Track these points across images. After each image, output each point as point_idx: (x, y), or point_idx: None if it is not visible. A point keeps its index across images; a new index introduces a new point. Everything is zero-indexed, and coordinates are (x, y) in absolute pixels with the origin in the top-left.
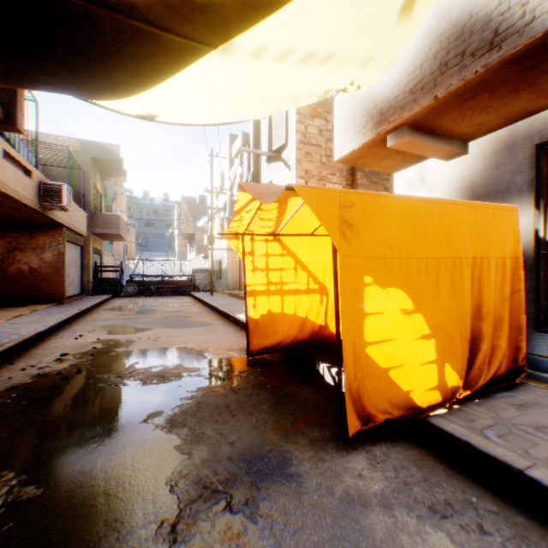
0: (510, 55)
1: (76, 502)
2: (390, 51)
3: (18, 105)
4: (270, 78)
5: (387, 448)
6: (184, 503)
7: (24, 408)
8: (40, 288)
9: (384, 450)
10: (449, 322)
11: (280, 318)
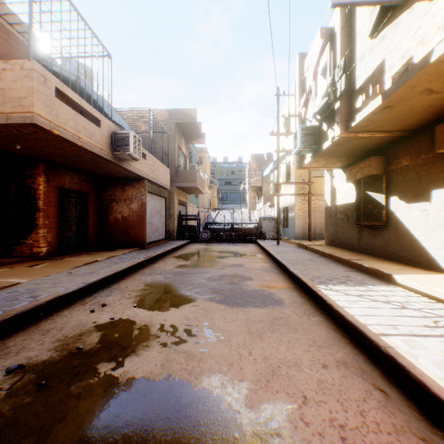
0: None
1: None
2: None
3: None
4: None
5: None
6: None
7: None
8: (128, 234)
9: None
10: None
11: None
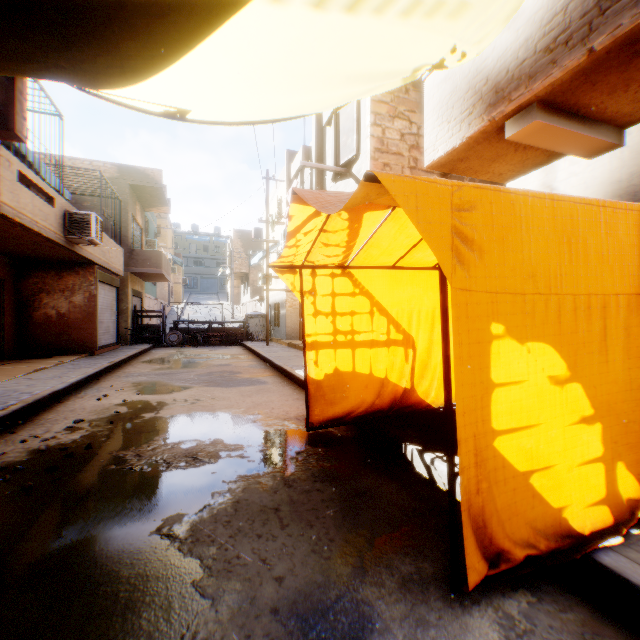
0: None
1: None
2: None
3: (16, 105)
4: (337, 43)
5: (529, 603)
6: None
7: (4, 500)
8: (69, 336)
9: (524, 608)
10: (621, 396)
11: (351, 378)
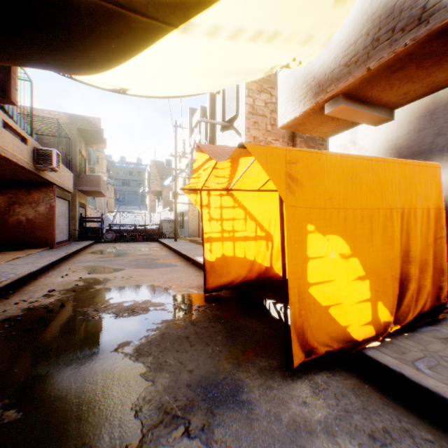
0: (437, 28)
1: (51, 426)
2: (328, 30)
3: (12, 81)
4: (223, 54)
5: (327, 377)
6: (147, 428)
7: (13, 337)
8: (35, 235)
9: (325, 379)
10: (381, 265)
11: (232, 260)
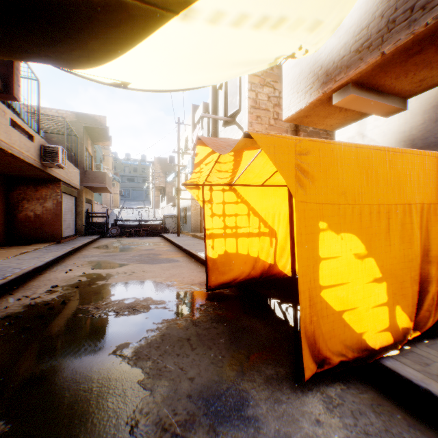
0: None
1: None
2: (337, 15)
3: (14, 77)
4: (226, 43)
5: (341, 389)
6: None
7: (12, 336)
8: (43, 230)
9: (338, 392)
10: (399, 266)
11: (235, 257)
